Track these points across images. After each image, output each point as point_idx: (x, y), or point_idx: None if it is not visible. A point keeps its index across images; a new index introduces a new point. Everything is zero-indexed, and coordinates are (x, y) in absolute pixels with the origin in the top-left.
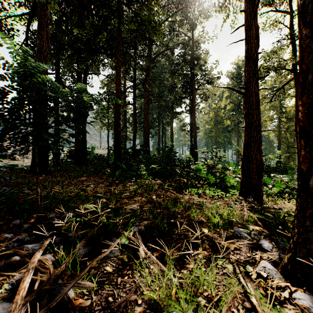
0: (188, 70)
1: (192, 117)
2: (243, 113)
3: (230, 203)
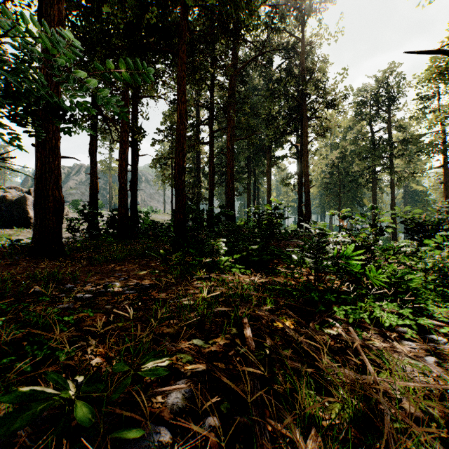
0: (295, 88)
1: (303, 162)
2: None
3: None
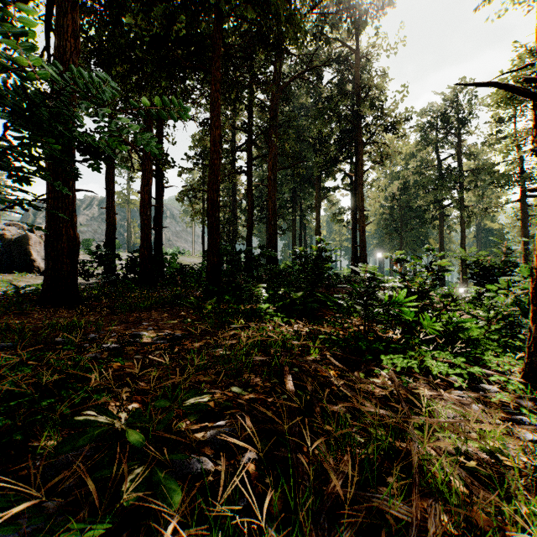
0: (348, 108)
1: (358, 195)
2: (535, 150)
3: (507, 405)
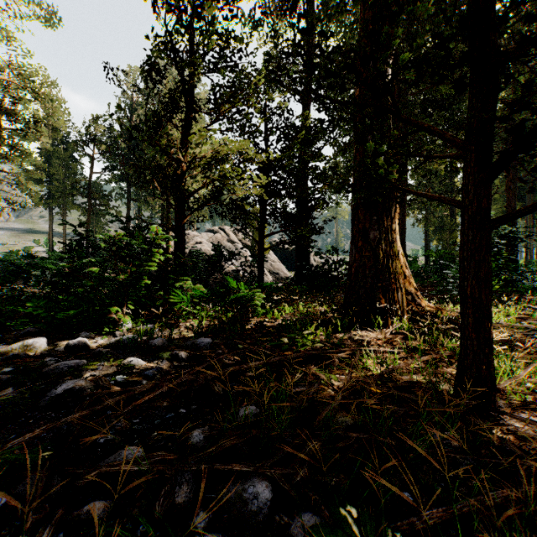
0: None
1: None
2: None
3: None
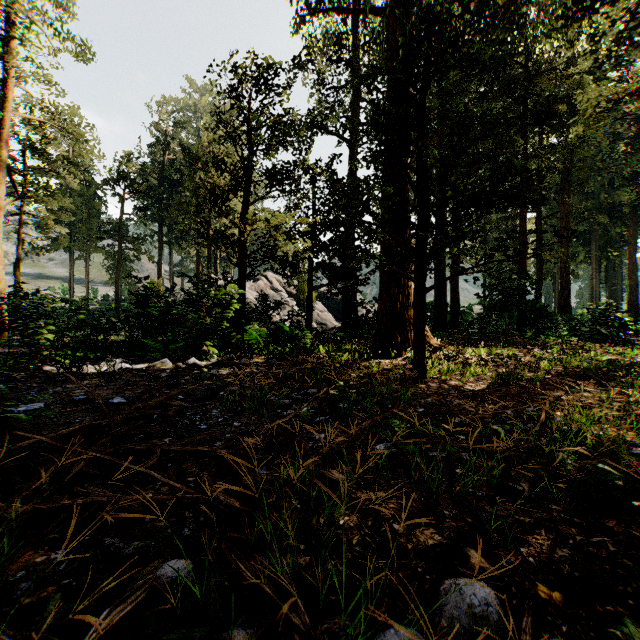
0: None
1: None
2: None
3: None
